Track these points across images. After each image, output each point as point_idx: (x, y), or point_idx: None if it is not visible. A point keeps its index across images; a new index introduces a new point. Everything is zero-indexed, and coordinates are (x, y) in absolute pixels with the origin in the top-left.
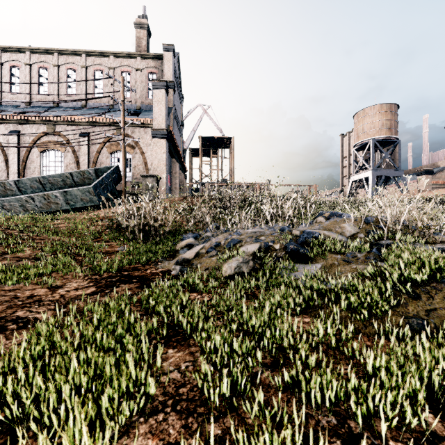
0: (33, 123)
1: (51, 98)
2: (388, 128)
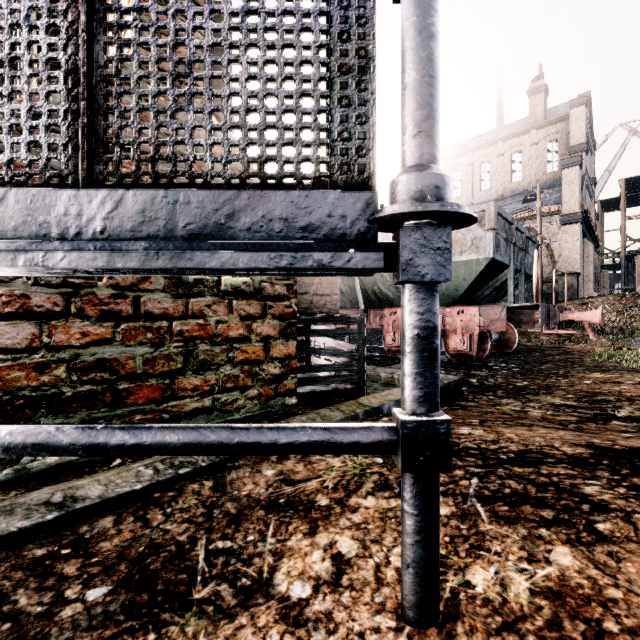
0: None
1: None
2: None
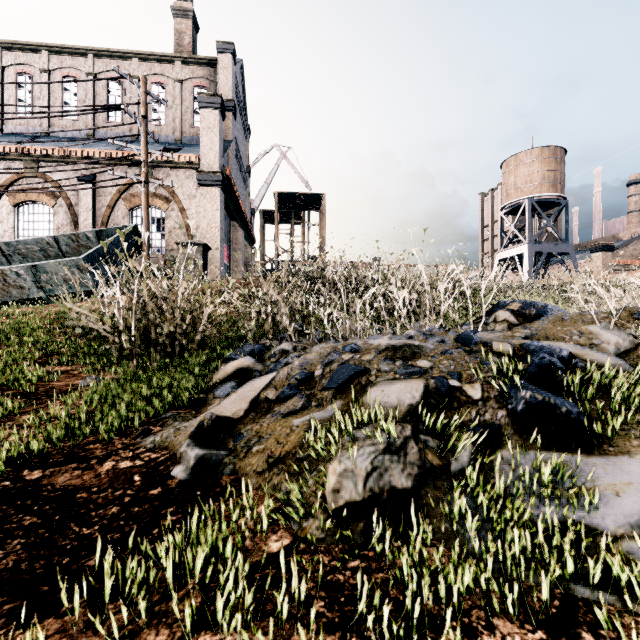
0: (0, 158)
1: (37, 122)
2: (551, 183)
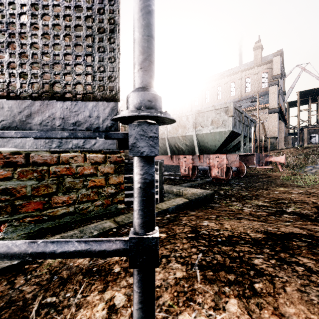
0: None
1: (210, 103)
2: None
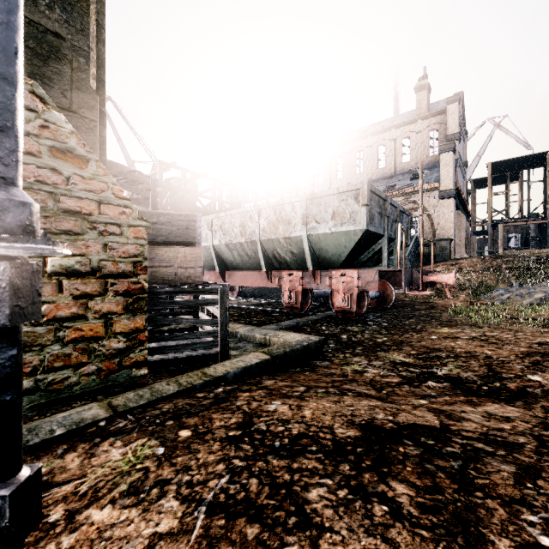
0: None
1: (345, 179)
2: None
